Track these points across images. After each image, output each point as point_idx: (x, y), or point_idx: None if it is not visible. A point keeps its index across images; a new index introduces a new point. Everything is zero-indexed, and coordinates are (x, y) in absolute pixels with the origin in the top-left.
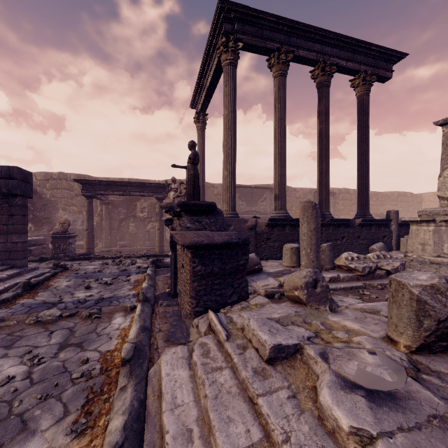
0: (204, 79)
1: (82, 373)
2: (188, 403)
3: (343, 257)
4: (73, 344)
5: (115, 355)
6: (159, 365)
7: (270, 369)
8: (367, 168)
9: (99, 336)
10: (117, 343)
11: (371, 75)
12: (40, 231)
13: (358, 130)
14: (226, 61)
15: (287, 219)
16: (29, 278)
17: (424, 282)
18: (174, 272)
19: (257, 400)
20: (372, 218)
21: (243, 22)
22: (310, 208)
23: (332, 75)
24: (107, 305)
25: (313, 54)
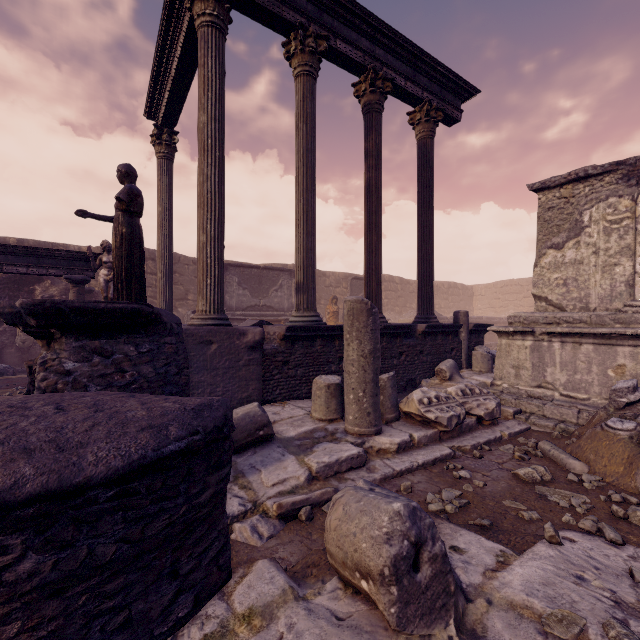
0: (168, 61)
1: None
2: None
3: (415, 400)
4: None
5: None
6: None
7: None
8: (432, 248)
9: None
10: None
11: (436, 111)
12: None
13: (419, 190)
14: (203, 16)
15: (318, 327)
16: None
17: None
18: None
19: None
20: (438, 322)
21: None
22: (363, 313)
23: (385, 96)
24: None
25: (358, 53)
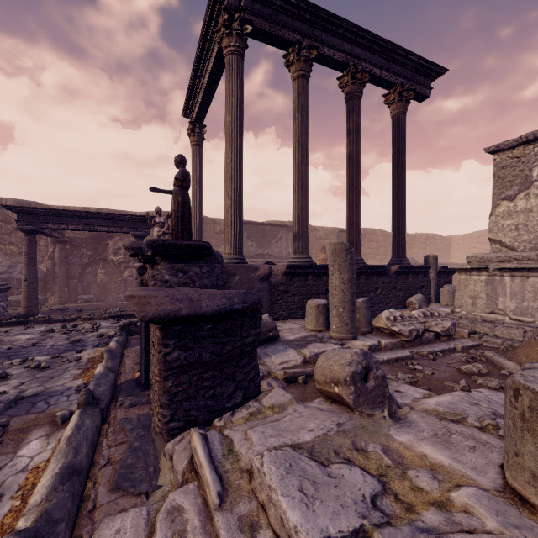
0: (201, 76)
1: None
2: None
3: (384, 317)
4: None
5: None
6: None
7: None
8: (404, 203)
9: None
10: (8, 510)
11: (408, 91)
12: None
13: (393, 156)
14: (229, 48)
15: (310, 266)
16: None
17: None
18: (145, 350)
19: None
20: (409, 264)
21: None
22: (343, 252)
23: (364, 85)
24: (24, 412)
25: (341, 55)
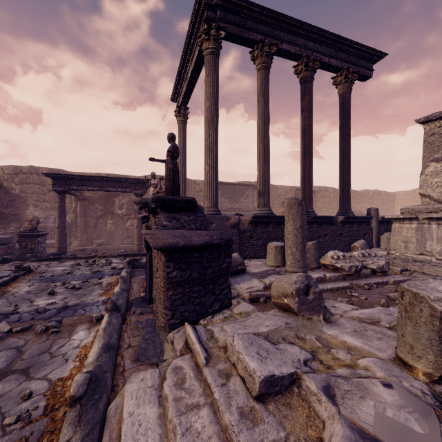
0: (185, 70)
1: (17, 416)
2: None
3: (329, 256)
4: (17, 370)
5: (68, 386)
6: (122, 397)
7: (261, 410)
8: (349, 165)
9: (52, 357)
10: (73, 367)
11: (352, 73)
12: (7, 229)
13: (340, 128)
14: (208, 50)
15: (271, 216)
16: None
17: None
18: (149, 275)
19: None
20: (353, 215)
21: (225, 10)
22: (296, 205)
23: (315, 71)
24: (70, 315)
25: (296, 48)
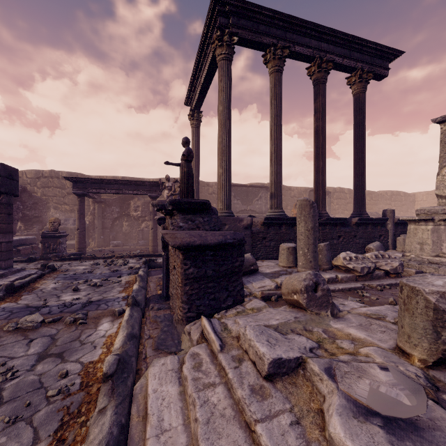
0: (199, 75)
1: (59, 390)
2: (176, 427)
3: (341, 257)
4: (53, 354)
5: (98, 368)
6: (146, 379)
7: (269, 387)
8: (364, 166)
9: (82, 344)
10: (101, 353)
11: (367, 73)
12: (30, 230)
13: (354, 128)
14: (221, 55)
15: (283, 218)
16: (14, 280)
17: (441, 288)
18: (166, 274)
19: (255, 428)
20: (368, 217)
21: (238, 15)
22: (307, 206)
23: (328, 72)
24: (94, 309)
25: (309, 50)
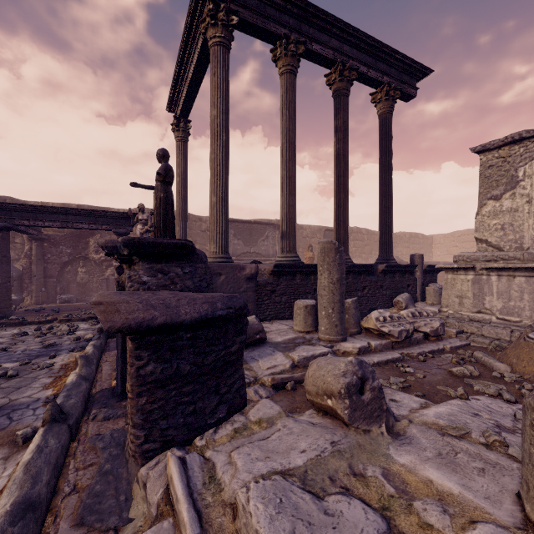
0: (185, 69)
1: None
2: None
3: (373, 318)
4: None
5: None
6: None
7: None
8: (391, 202)
9: None
10: None
11: (394, 90)
12: None
13: (379, 155)
14: (214, 38)
15: (298, 265)
16: None
17: None
18: (122, 357)
19: None
20: (396, 263)
21: None
22: (332, 251)
23: (351, 83)
24: None
25: (329, 51)
